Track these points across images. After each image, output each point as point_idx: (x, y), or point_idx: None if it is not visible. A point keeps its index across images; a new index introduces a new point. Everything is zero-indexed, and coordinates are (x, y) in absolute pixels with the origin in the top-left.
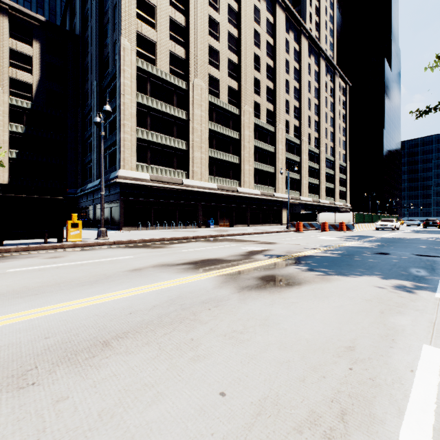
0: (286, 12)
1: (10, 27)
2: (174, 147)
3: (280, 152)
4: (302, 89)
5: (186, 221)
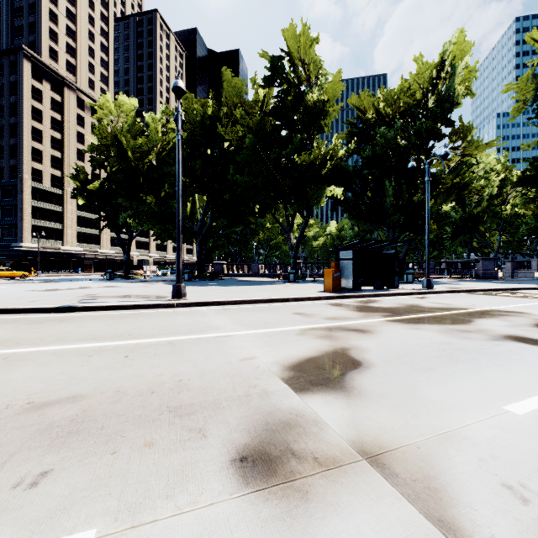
0: None
1: None
2: (54, 228)
3: None
4: None
5: (62, 270)
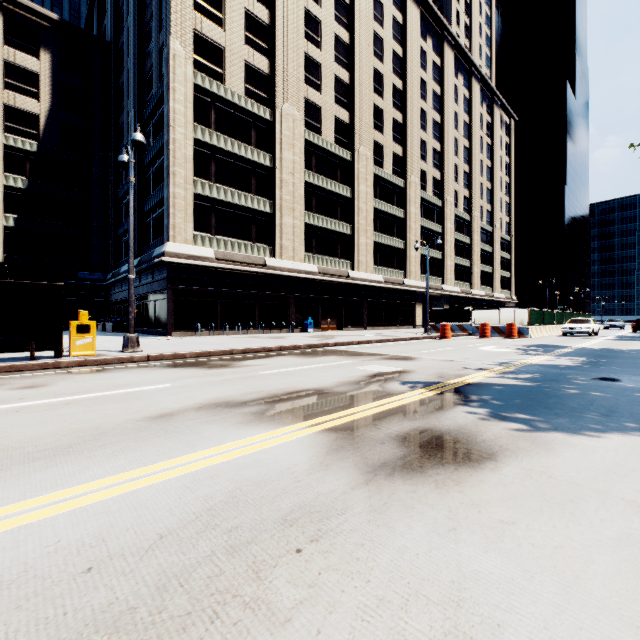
0: (421, 8)
1: (6, 28)
2: (252, 209)
3: (412, 219)
4: (446, 124)
5: (271, 322)
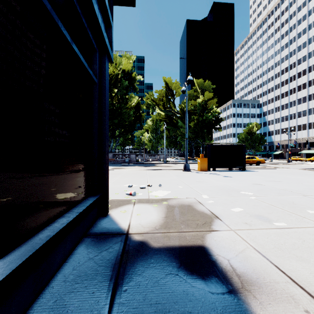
0: None
1: None
2: None
3: None
4: None
5: None
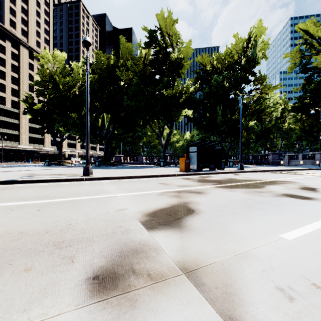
0: None
1: None
2: (13, 134)
3: None
4: None
5: (19, 160)
